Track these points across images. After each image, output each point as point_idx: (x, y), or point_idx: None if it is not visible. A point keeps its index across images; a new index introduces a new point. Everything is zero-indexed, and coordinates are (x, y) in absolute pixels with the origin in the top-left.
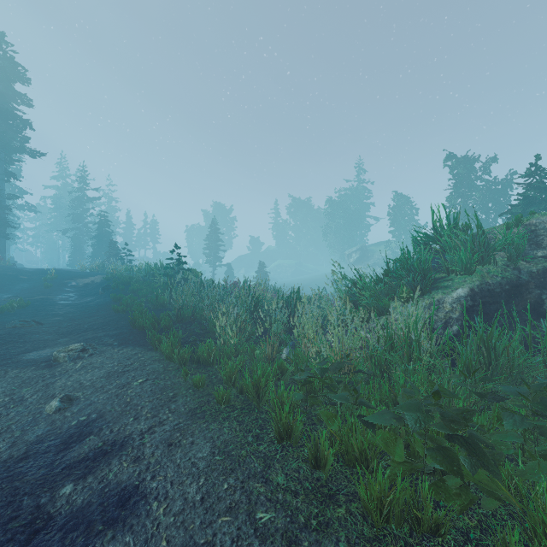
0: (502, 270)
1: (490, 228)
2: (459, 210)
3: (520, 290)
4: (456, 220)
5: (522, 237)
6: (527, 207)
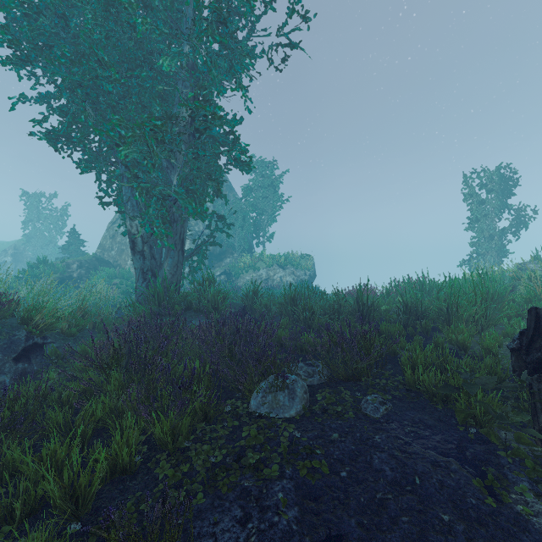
0: (60, 275)
1: (56, 262)
2: (46, 256)
3: (64, 281)
4: (45, 259)
5: (65, 266)
6: (71, 246)
